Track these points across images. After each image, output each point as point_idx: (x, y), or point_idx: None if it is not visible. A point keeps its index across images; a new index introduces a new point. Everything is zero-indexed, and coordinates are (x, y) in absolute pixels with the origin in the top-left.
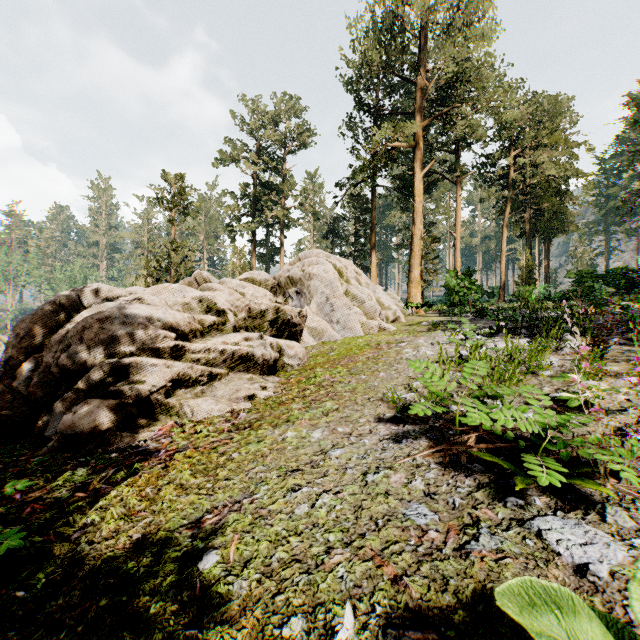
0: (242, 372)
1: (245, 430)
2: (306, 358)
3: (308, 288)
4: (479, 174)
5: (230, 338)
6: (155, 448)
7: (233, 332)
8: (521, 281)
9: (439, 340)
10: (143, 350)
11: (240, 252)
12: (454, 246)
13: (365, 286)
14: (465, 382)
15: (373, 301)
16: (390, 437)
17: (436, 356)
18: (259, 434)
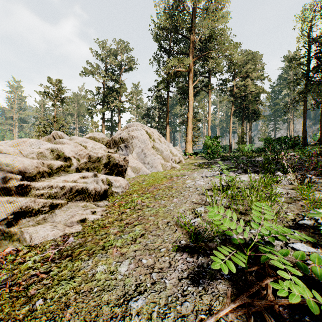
0: (79, 201)
1: (65, 260)
2: (127, 187)
3: (131, 144)
4: (219, 89)
5: (70, 177)
6: None
7: (76, 172)
8: (239, 142)
9: (205, 174)
10: None
11: (95, 124)
12: (207, 124)
13: (163, 143)
14: (254, 225)
15: (168, 151)
16: (188, 275)
17: (206, 185)
18: (74, 267)
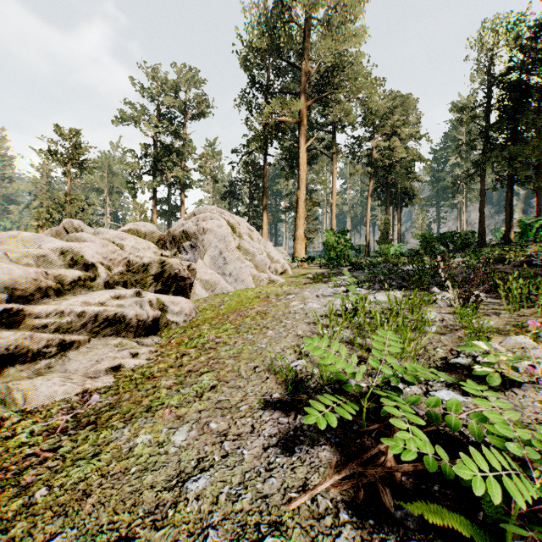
0: (110, 336)
1: (84, 430)
2: (194, 313)
3: (202, 242)
4: (350, 152)
5: (94, 297)
6: None
7: (105, 288)
8: (381, 240)
9: (323, 292)
10: None
11: (141, 207)
12: (331, 210)
13: (257, 241)
14: (375, 363)
15: (263, 255)
16: (278, 442)
17: (322, 309)
18: (100, 439)
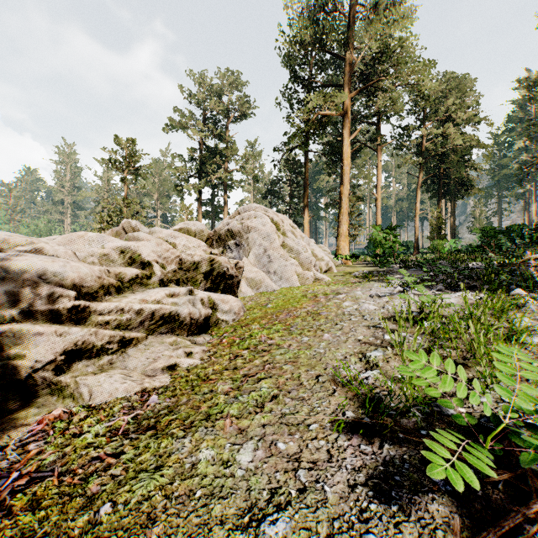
0: (165, 334)
1: (145, 435)
2: (242, 312)
3: (247, 240)
4: (397, 143)
5: (151, 295)
6: (9, 466)
7: (160, 286)
8: (433, 236)
9: (377, 292)
10: (30, 313)
11: (187, 209)
12: (375, 205)
13: (300, 239)
14: (500, 391)
15: (308, 253)
16: (367, 479)
17: (381, 311)
18: (161, 448)
